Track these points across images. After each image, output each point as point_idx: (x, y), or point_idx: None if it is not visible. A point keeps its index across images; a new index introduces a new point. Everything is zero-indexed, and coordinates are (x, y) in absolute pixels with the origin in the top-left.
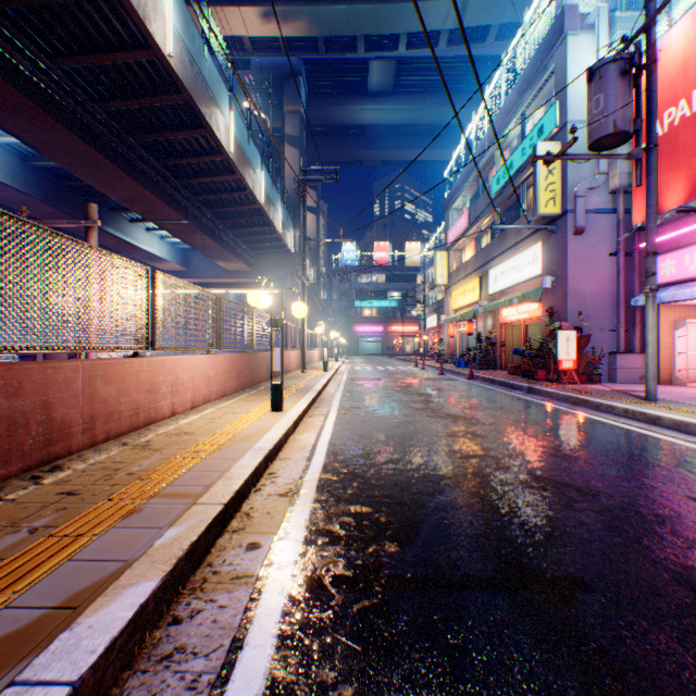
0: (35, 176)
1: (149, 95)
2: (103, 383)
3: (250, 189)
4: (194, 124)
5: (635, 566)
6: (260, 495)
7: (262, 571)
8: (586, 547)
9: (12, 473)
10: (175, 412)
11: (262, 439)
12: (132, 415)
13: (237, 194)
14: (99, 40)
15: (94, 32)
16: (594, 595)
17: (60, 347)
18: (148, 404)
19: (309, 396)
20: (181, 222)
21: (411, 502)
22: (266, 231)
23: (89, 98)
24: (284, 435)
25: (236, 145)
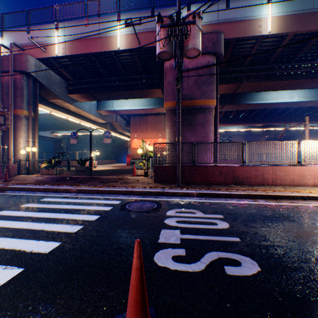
0: None
1: None
2: (278, 171)
3: None
4: None
5: (314, 229)
6: (286, 200)
7: (260, 202)
8: (317, 226)
9: (255, 184)
10: (315, 185)
11: (315, 194)
12: (289, 181)
13: None
14: None
15: None
16: (288, 221)
17: (265, 163)
18: (298, 179)
19: None
20: None
21: (312, 212)
22: None
23: None
24: None
25: None
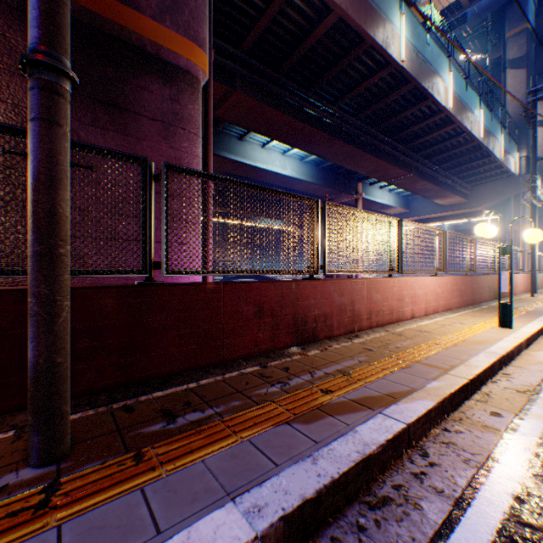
0: (321, 173)
1: (385, 96)
2: (374, 292)
3: (466, 131)
4: (416, 100)
5: None
6: (495, 385)
7: (505, 431)
8: None
9: (339, 334)
10: (412, 316)
11: (492, 346)
12: (388, 314)
13: (453, 139)
14: (357, 79)
15: (354, 76)
16: None
17: (356, 271)
18: (396, 308)
19: (542, 319)
20: (404, 176)
21: None
22: (483, 162)
23: (350, 116)
24: (514, 347)
25: (453, 99)
